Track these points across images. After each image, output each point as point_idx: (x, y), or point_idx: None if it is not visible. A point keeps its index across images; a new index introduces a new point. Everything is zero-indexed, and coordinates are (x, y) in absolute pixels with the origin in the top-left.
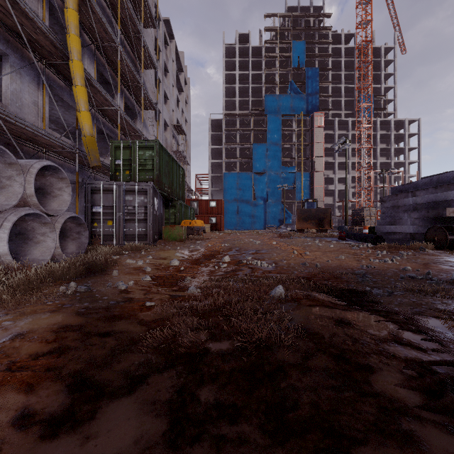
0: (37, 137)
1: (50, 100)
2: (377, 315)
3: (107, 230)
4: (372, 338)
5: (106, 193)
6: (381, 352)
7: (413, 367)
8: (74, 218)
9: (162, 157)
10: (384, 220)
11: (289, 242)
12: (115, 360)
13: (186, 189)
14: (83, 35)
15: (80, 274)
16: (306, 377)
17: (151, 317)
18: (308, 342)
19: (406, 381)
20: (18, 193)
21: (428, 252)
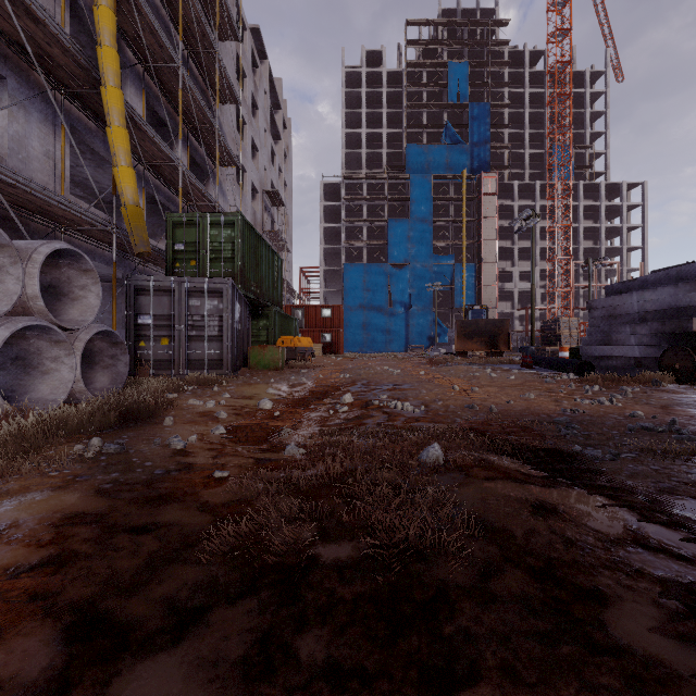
0: (52, 207)
1: (74, 150)
2: (599, 495)
3: (160, 352)
4: (598, 538)
5: (158, 294)
6: (616, 564)
7: (676, 593)
8: (106, 333)
9: (248, 239)
10: (594, 338)
11: (445, 372)
12: (154, 579)
13: (286, 289)
14: (124, 49)
15: (111, 423)
16: (488, 613)
17: (221, 498)
18: (487, 546)
19: (669, 622)
20: (12, 293)
21: (665, 388)
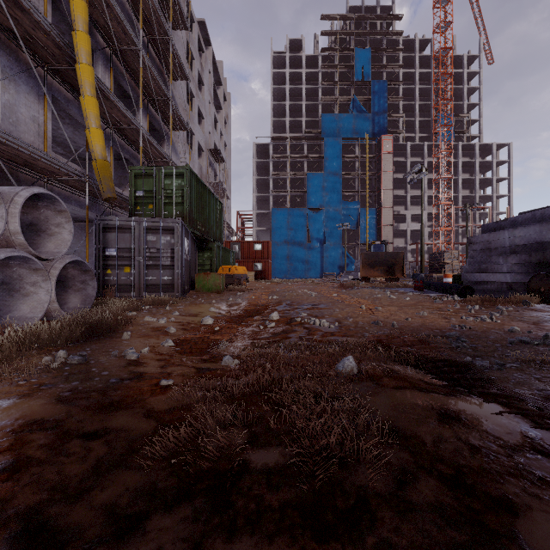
0: (36, 161)
1: (55, 117)
2: (494, 402)
3: (124, 278)
4: (499, 445)
5: (122, 232)
6: (519, 471)
7: None
8: (78, 263)
9: (195, 187)
10: (473, 267)
11: (353, 294)
12: (98, 484)
13: (226, 228)
14: (96, 35)
15: (78, 337)
16: (407, 523)
17: (165, 404)
18: (401, 453)
19: None
20: None
21: (534, 307)
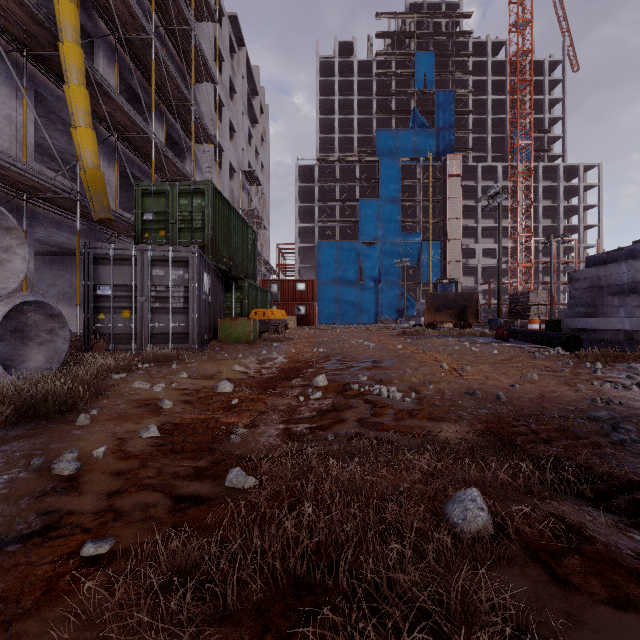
0: (6, 170)
1: (44, 121)
2: None
3: (121, 325)
4: None
5: (119, 264)
6: None
7: None
8: (39, 304)
9: (219, 209)
10: (576, 310)
11: (422, 346)
12: None
13: (263, 264)
14: (96, 19)
15: None
16: None
17: None
18: None
19: None
20: None
21: None
